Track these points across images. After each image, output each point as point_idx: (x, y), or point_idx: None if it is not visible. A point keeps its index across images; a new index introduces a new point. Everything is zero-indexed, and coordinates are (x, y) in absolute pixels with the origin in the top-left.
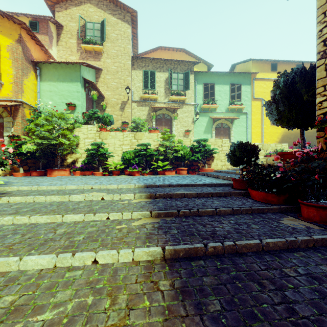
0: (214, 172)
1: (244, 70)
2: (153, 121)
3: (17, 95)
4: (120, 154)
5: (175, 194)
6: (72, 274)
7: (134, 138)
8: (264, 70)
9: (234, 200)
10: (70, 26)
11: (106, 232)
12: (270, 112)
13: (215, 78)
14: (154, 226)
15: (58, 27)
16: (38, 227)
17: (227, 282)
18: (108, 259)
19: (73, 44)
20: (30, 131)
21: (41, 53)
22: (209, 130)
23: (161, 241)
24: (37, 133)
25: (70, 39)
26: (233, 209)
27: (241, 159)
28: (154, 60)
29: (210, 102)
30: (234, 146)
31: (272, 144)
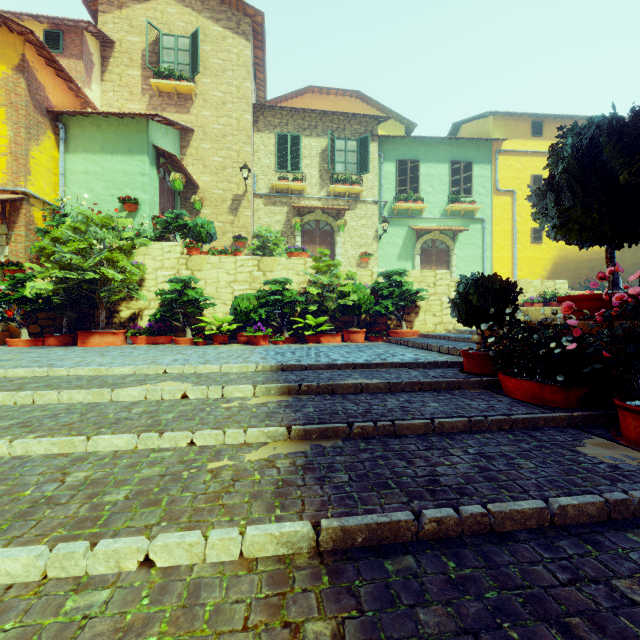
0: (421, 339)
1: (478, 134)
2: (296, 235)
3: (16, 180)
4: (230, 301)
5: (342, 385)
6: (82, 602)
7: (258, 268)
8: (518, 135)
9: (469, 399)
10: (128, 43)
11: (182, 479)
12: (541, 212)
13: (421, 150)
14: (294, 463)
15: (104, 44)
16: (27, 465)
17: (480, 624)
18: (180, 556)
19: (135, 79)
20: (42, 252)
21: (67, 95)
22: (408, 254)
23: (310, 504)
24: (56, 258)
25: (129, 68)
26: (471, 419)
27: (482, 310)
28: (298, 113)
29: (411, 197)
30: (465, 284)
31: (535, 282)
